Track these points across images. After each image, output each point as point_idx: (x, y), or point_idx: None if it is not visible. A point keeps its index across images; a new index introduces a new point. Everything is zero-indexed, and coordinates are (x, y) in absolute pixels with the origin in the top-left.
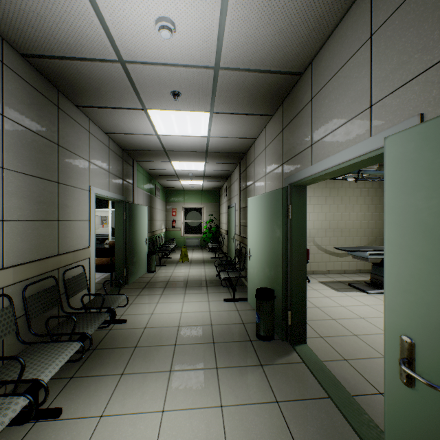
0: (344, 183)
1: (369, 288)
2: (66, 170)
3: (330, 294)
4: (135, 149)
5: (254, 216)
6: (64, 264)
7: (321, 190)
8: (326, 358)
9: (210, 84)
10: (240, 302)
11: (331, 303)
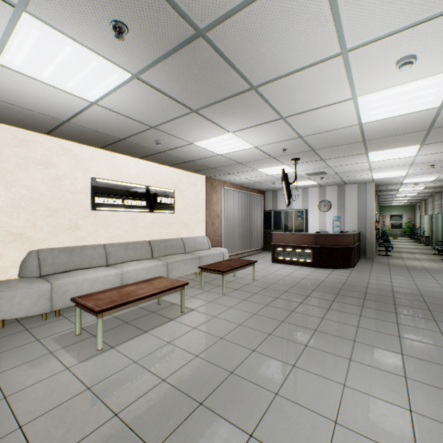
0: None
1: None
2: None
3: None
4: (382, 201)
5: (425, 220)
6: None
7: None
8: None
9: (411, 197)
10: (421, 244)
11: None
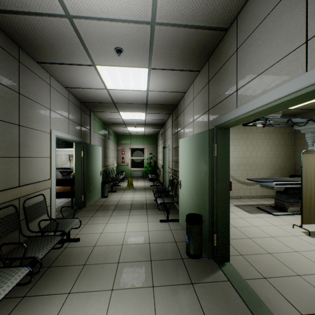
0: (252, 129)
1: (274, 210)
2: (27, 115)
3: (244, 216)
4: (90, 102)
5: (184, 153)
6: (24, 194)
7: (235, 134)
8: (248, 276)
9: (148, 41)
10: (173, 222)
11: (245, 223)
